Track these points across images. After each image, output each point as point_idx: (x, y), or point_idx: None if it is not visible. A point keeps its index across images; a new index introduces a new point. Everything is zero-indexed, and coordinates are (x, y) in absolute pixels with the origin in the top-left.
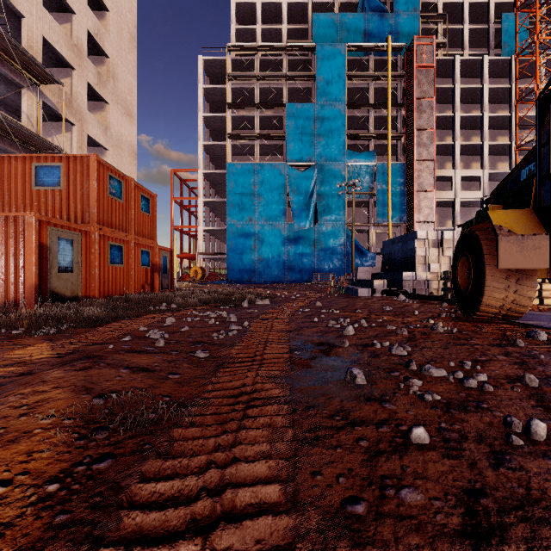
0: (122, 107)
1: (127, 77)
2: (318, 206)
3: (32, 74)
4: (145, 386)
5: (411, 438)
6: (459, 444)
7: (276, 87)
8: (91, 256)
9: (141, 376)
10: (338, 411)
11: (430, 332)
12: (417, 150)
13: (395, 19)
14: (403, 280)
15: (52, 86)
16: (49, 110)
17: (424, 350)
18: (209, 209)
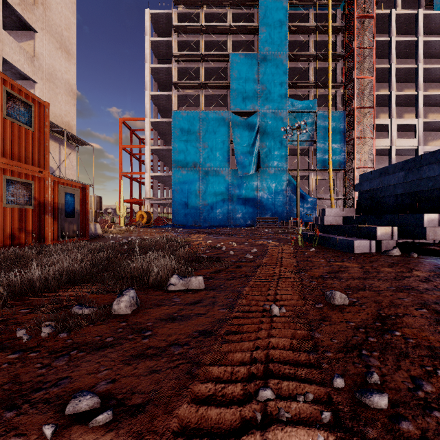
0: (56, 40)
1: (64, 10)
2: (260, 152)
3: None
4: None
5: None
6: None
7: (220, 39)
8: None
9: None
10: None
11: None
12: (357, 97)
13: None
14: (425, 226)
15: None
16: None
17: None
18: (157, 157)
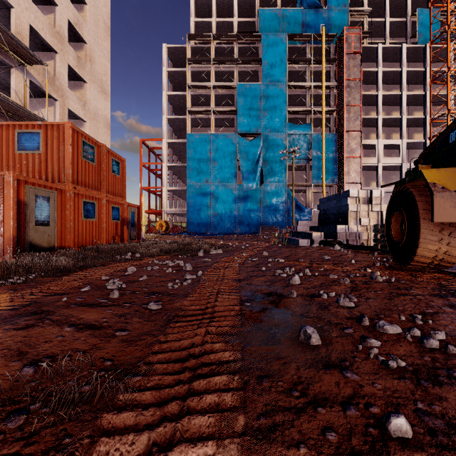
0: (98, 86)
1: (103, 60)
2: (263, 169)
3: (19, 56)
4: (87, 348)
5: (390, 430)
6: (449, 439)
7: (228, 70)
8: (66, 212)
9: (86, 335)
10: (296, 383)
11: (371, 281)
12: (346, 122)
13: (328, 13)
14: (337, 232)
15: (37, 67)
16: (35, 87)
17: (370, 301)
18: (172, 172)
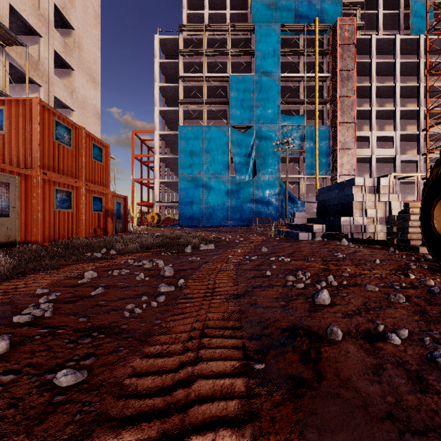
0: (87, 74)
1: (92, 48)
2: (256, 161)
3: None
4: None
5: None
6: None
7: (221, 61)
8: (33, 201)
9: None
10: None
11: (436, 299)
12: (340, 114)
13: (321, 4)
14: (341, 224)
15: (18, 49)
16: (17, 72)
17: None
18: (165, 165)
